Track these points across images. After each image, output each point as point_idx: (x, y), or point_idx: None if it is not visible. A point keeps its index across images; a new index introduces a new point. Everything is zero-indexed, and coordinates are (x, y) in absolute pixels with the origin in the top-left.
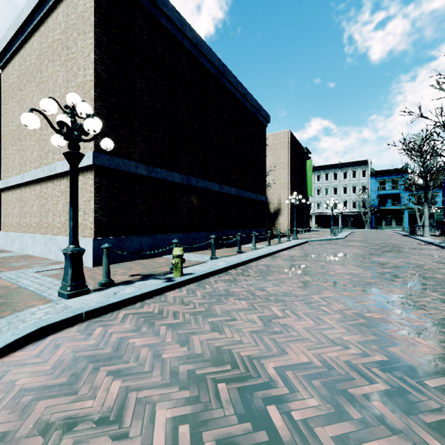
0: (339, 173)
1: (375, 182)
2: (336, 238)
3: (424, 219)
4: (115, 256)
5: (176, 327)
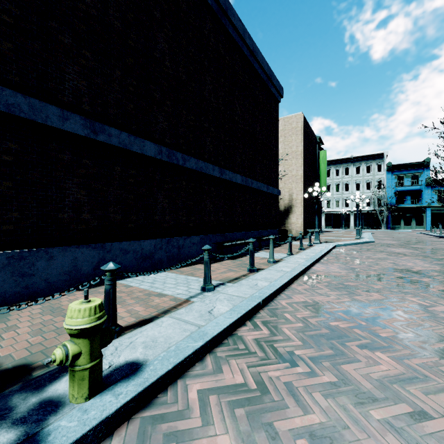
0: (351, 168)
1: (392, 177)
2: (366, 242)
3: None
4: (4, 290)
5: None
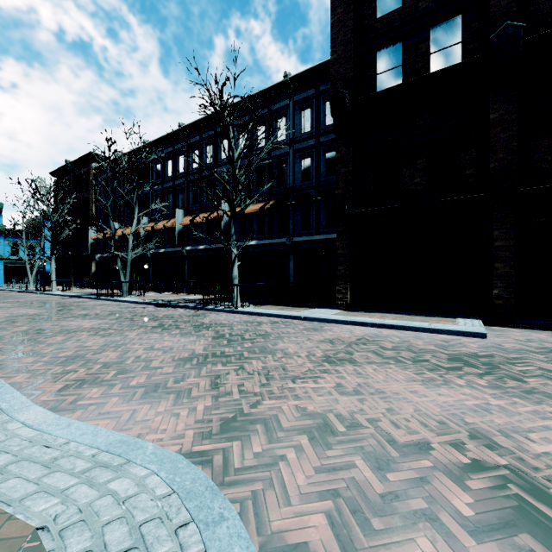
0: None
1: None
2: None
3: (52, 273)
4: None
5: (128, 372)
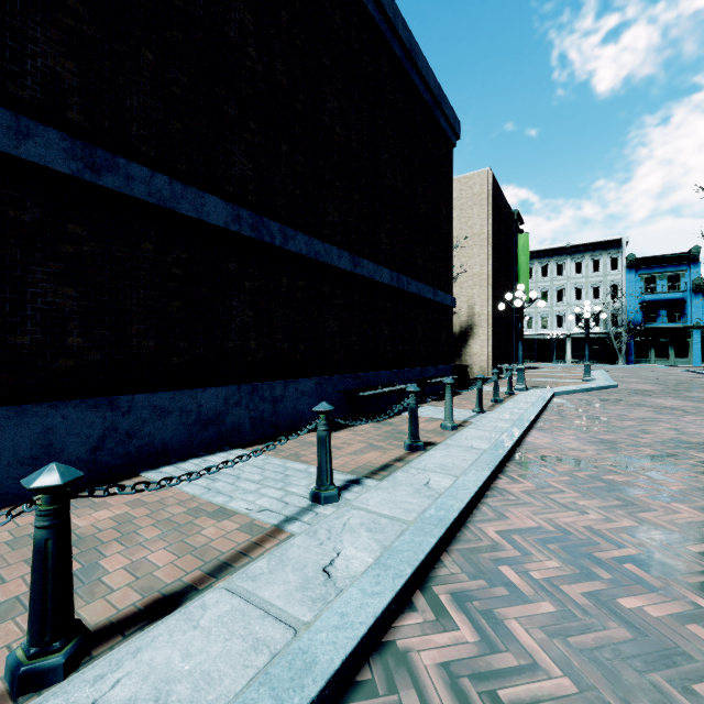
0: (568, 264)
1: (635, 279)
2: (603, 387)
3: None
4: None
5: None
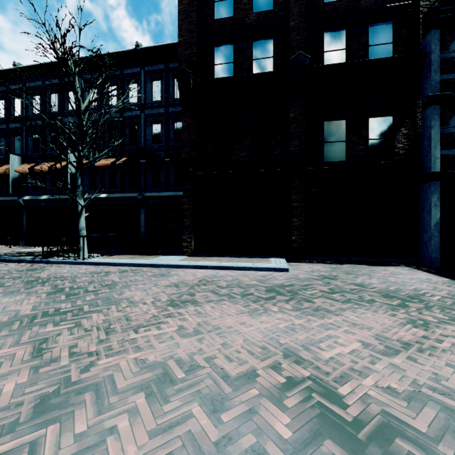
0: None
1: None
2: None
3: None
4: None
5: None
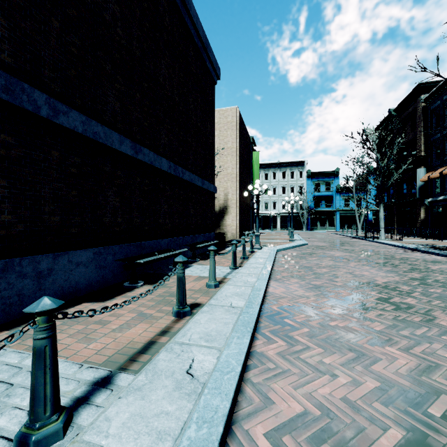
0: (278, 173)
1: (311, 183)
2: (301, 244)
3: (379, 220)
4: None
5: None
